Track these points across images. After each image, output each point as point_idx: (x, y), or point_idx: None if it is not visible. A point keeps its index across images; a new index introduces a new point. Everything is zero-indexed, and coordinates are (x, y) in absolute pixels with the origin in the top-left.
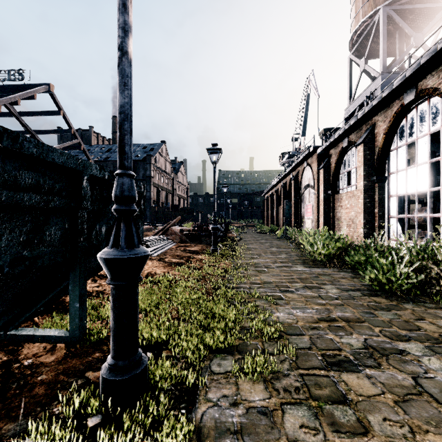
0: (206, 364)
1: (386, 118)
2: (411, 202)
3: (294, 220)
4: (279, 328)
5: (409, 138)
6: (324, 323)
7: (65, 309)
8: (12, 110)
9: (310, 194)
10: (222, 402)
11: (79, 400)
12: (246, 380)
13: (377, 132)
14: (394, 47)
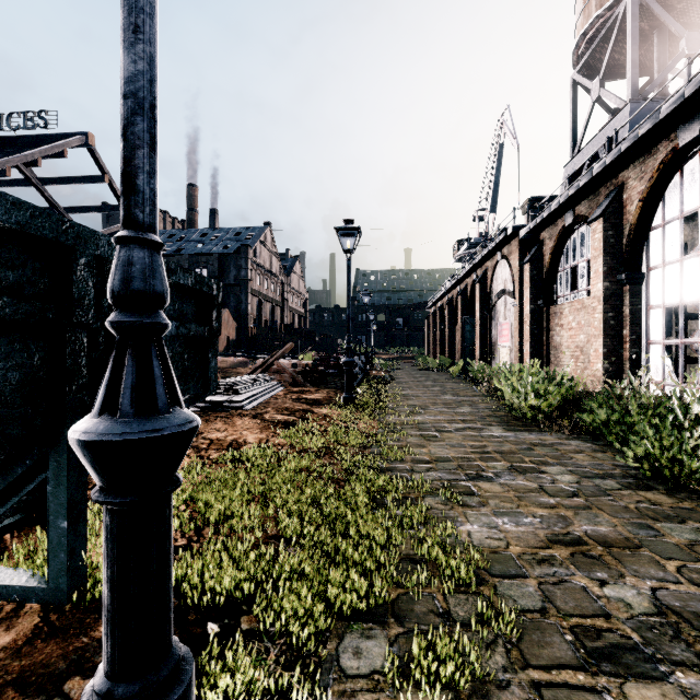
0: (329, 651)
1: (644, 173)
2: (689, 318)
3: (480, 349)
4: (474, 560)
5: (686, 206)
6: (562, 549)
7: None
8: (28, 175)
9: (507, 306)
10: None
11: None
12: (415, 697)
13: (627, 197)
14: (649, 60)
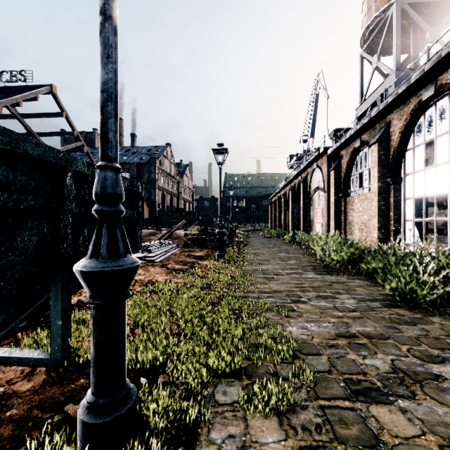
0: (209, 392)
1: (402, 116)
2: (429, 205)
3: (303, 224)
4: (292, 346)
5: (427, 137)
6: (343, 340)
7: None
8: (13, 112)
9: (320, 197)
10: (227, 445)
11: (52, 445)
12: (256, 413)
13: (392, 131)
14: (408, 44)
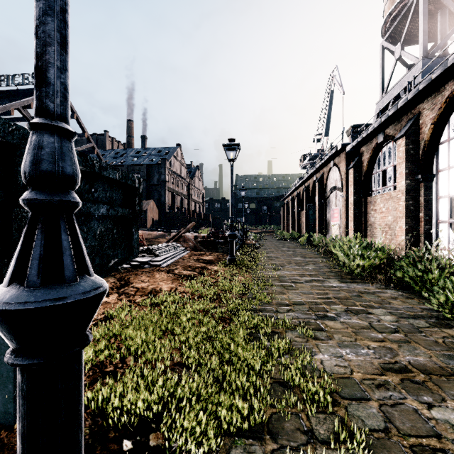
0: None
1: (435, 105)
2: None
3: (318, 226)
4: (328, 385)
5: None
6: (393, 376)
7: None
8: (25, 114)
9: (337, 197)
10: None
11: None
12: None
13: (422, 122)
14: (434, 31)
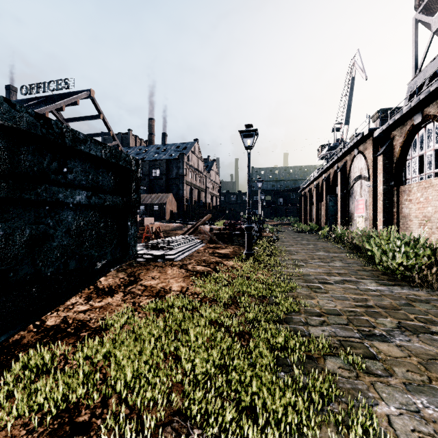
0: None
1: None
2: None
3: (340, 218)
4: None
5: None
6: None
7: (5, 364)
8: (57, 116)
9: (362, 187)
10: None
11: None
12: None
13: None
14: None
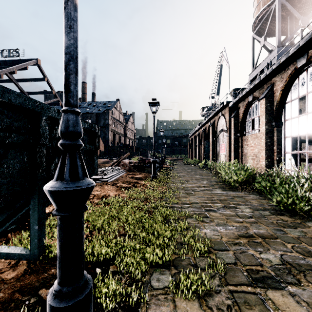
0: (146, 279)
1: (282, 78)
2: (302, 142)
3: (212, 155)
4: (207, 244)
5: (301, 93)
6: (244, 239)
7: None
8: (11, 78)
9: (223, 136)
10: None
11: None
12: (182, 296)
13: (275, 89)
14: (286, 29)
